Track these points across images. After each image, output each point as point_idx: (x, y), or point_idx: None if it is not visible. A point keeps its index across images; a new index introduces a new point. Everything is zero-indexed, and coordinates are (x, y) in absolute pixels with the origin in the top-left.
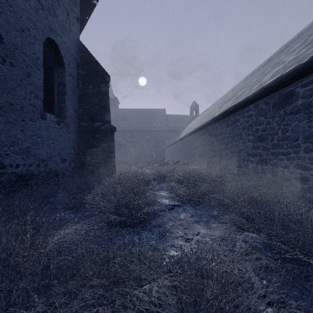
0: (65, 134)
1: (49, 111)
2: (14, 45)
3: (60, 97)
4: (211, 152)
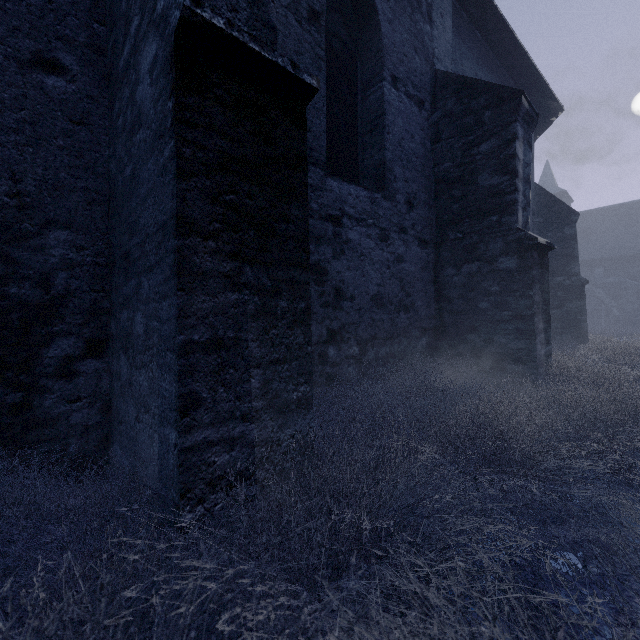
0: None
1: None
2: None
3: None
4: None
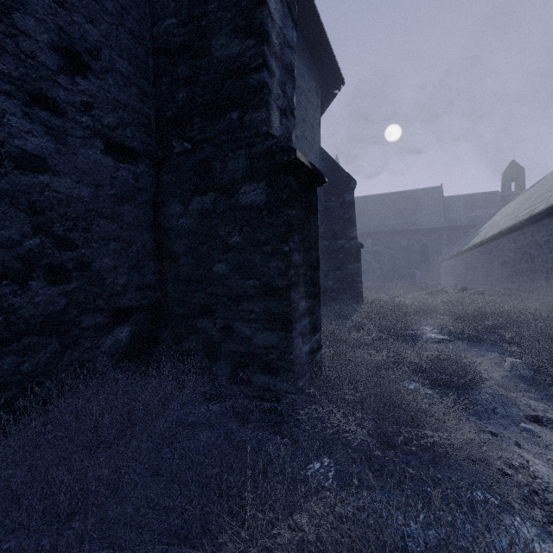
0: None
1: None
2: None
3: None
4: (529, 273)
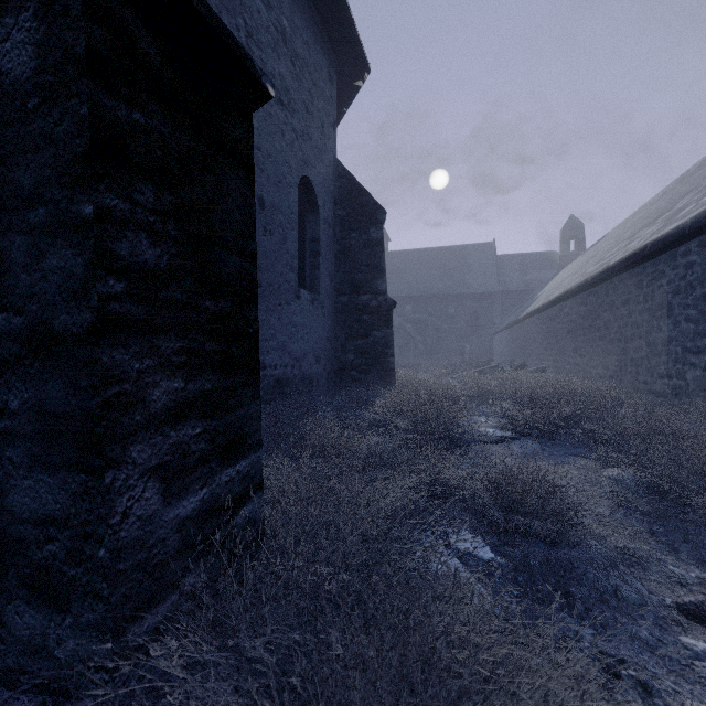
0: (320, 319)
1: (300, 285)
2: (273, 206)
3: (313, 260)
4: (603, 344)
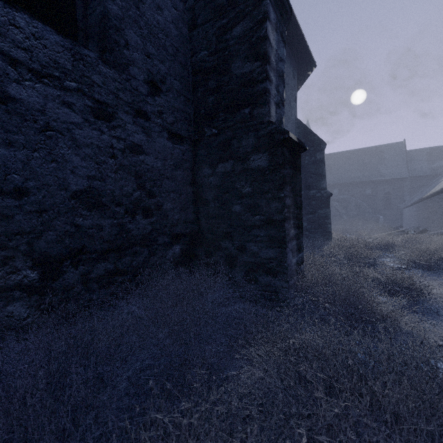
0: None
1: None
2: None
3: None
4: None
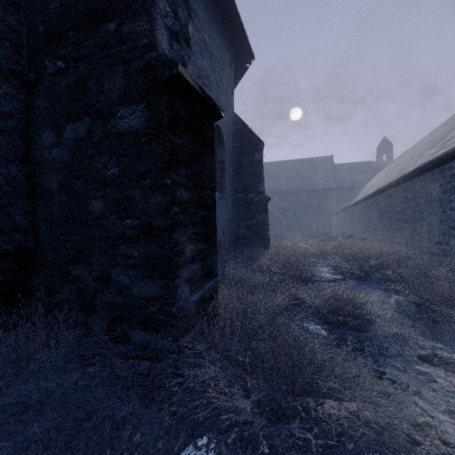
0: (225, 208)
1: None
2: None
3: (221, 174)
4: (401, 223)
